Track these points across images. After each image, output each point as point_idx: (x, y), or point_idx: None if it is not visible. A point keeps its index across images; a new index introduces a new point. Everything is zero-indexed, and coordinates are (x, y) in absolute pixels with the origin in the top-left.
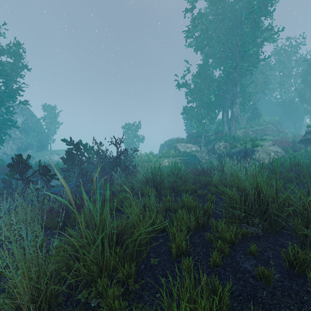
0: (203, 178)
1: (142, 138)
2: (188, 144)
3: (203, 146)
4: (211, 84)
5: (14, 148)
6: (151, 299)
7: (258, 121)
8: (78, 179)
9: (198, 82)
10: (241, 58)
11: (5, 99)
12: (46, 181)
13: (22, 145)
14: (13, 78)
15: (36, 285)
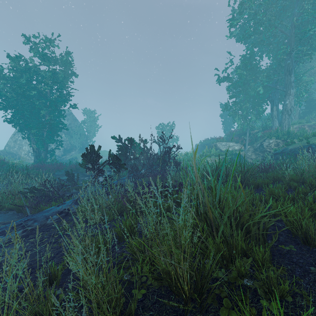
0: (270, 174)
1: (176, 139)
2: (230, 143)
3: (248, 144)
4: (257, 75)
5: (61, 149)
6: (315, 287)
7: (315, 115)
8: (130, 173)
9: (244, 74)
10: (297, 42)
11: (59, 103)
12: (114, 171)
13: (67, 146)
14: (65, 84)
15: (184, 255)
